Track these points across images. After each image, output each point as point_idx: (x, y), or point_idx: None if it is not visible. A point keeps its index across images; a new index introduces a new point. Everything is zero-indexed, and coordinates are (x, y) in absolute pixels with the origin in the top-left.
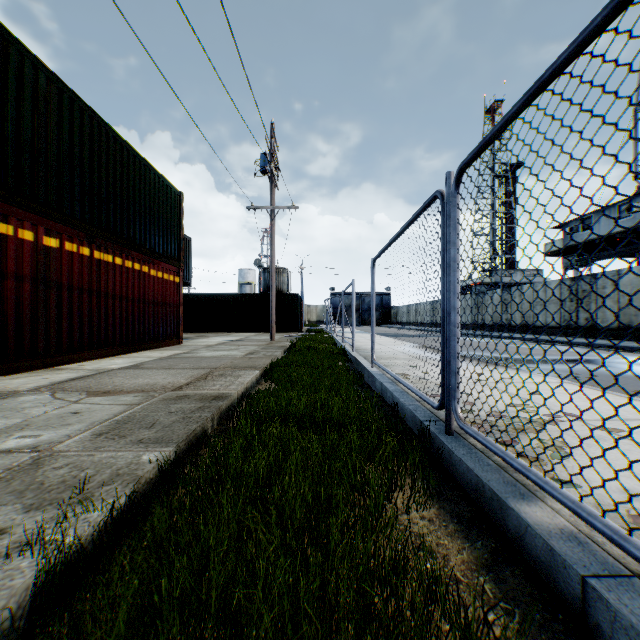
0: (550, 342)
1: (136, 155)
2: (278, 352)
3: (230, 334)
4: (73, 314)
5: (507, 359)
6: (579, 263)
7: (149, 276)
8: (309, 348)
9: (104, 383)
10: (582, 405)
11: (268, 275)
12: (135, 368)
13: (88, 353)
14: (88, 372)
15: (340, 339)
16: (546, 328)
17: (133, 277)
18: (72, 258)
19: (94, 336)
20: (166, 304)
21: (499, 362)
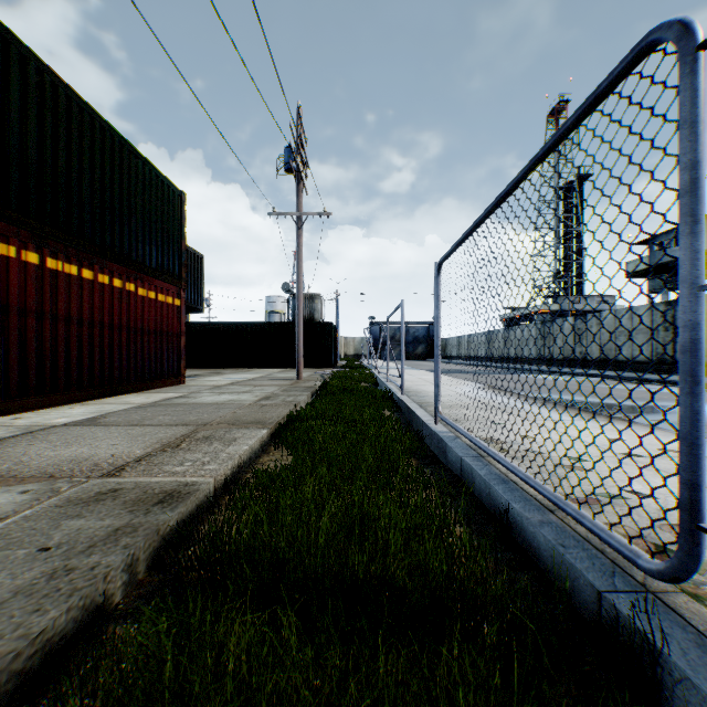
0: (644, 381)
1: (115, 135)
2: (303, 396)
3: (251, 370)
4: (10, 345)
5: (610, 406)
6: (668, 285)
7: (136, 296)
8: (344, 390)
9: (6, 456)
10: None
11: None
12: (88, 424)
13: (36, 399)
14: (10, 432)
15: (383, 377)
16: (632, 363)
17: (111, 297)
18: (8, 266)
19: (46, 376)
20: (162, 333)
21: (603, 411)
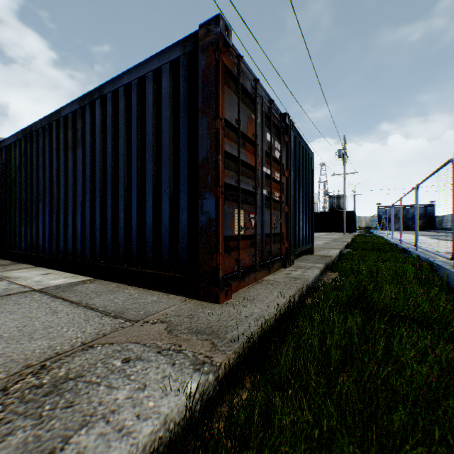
0: None
1: None
2: (351, 237)
3: (316, 233)
4: None
5: None
6: None
7: None
8: (365, 236)
9: None
10: (448, 244)
11: (332, 199)
12: None
13: None
14: None
15: (382, 235)
16: None
17: None
18: None
19: None
20: None
21: None
